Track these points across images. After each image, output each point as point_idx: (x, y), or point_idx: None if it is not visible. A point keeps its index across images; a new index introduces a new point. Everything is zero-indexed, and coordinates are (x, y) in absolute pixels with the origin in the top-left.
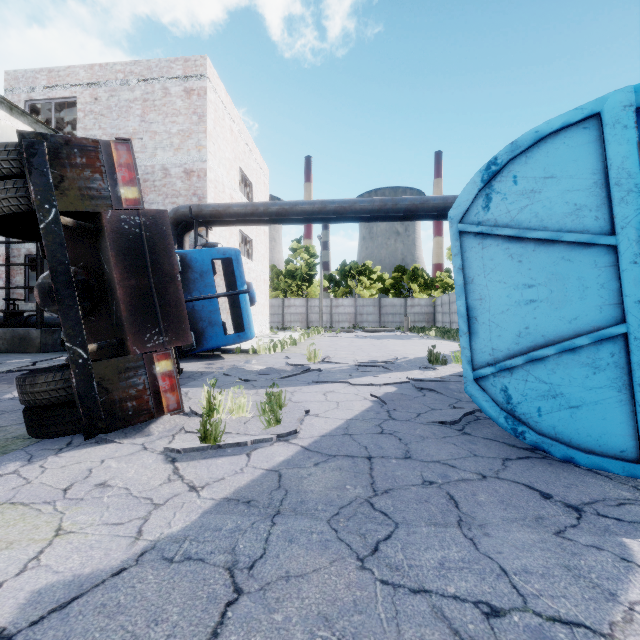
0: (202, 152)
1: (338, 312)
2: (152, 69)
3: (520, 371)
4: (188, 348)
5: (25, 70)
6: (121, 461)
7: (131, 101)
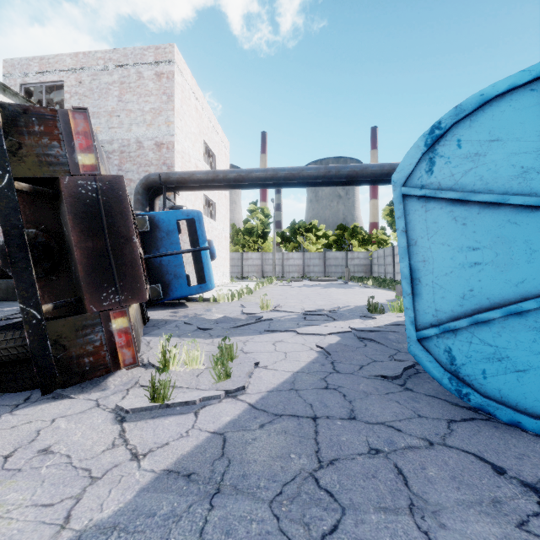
0: (171, 127)
1: (289, 264)
2: (128, 56)
3: (464, 333)
4: (156, 298)
5: (20, 58)
6: (71, 421)
7: (110, 84)
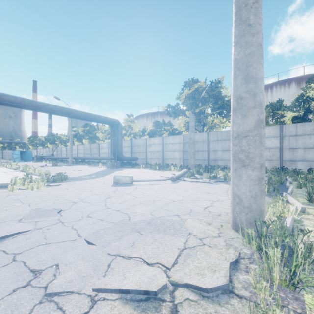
0: None
1: None
2: None
3: (15, 159)
4: None
5: None
6: None
7: None
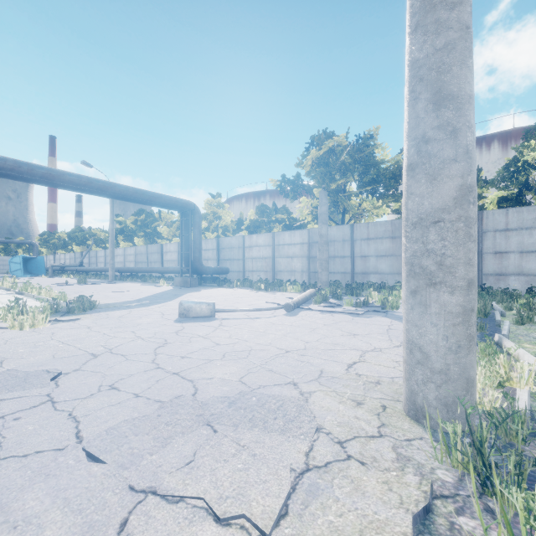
0: None
1: None
2: None
3: (15, 272)
4: None
5: None
6: None
7: None
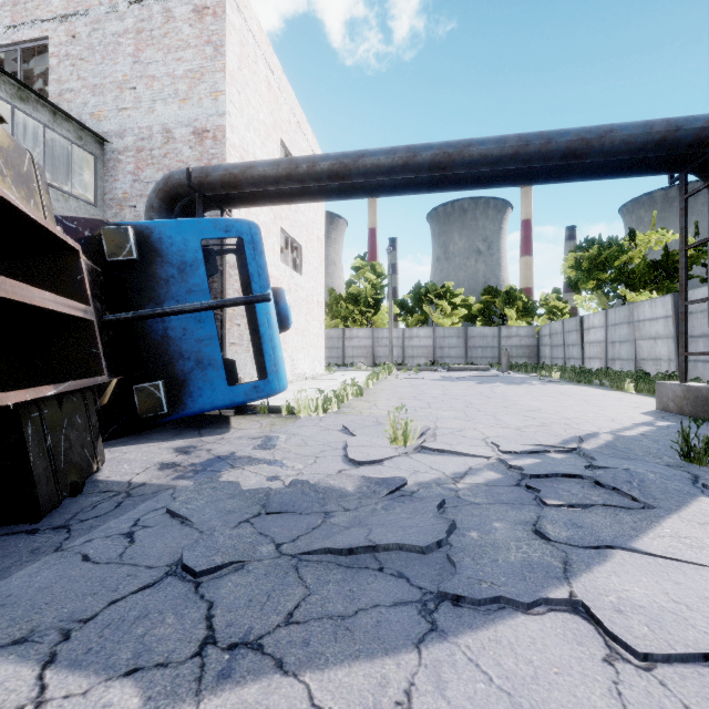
0: (219, 101)
1: (412, 345)
2: None
3: None
4: (151, 413)
5: None
6: None
7: (120, 34)
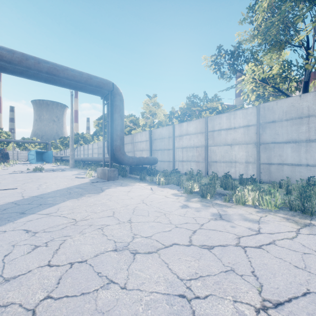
0: None
1: (21, 155)
2: None
3: (31, 160)
4: None
5: None
6: None
7: None
